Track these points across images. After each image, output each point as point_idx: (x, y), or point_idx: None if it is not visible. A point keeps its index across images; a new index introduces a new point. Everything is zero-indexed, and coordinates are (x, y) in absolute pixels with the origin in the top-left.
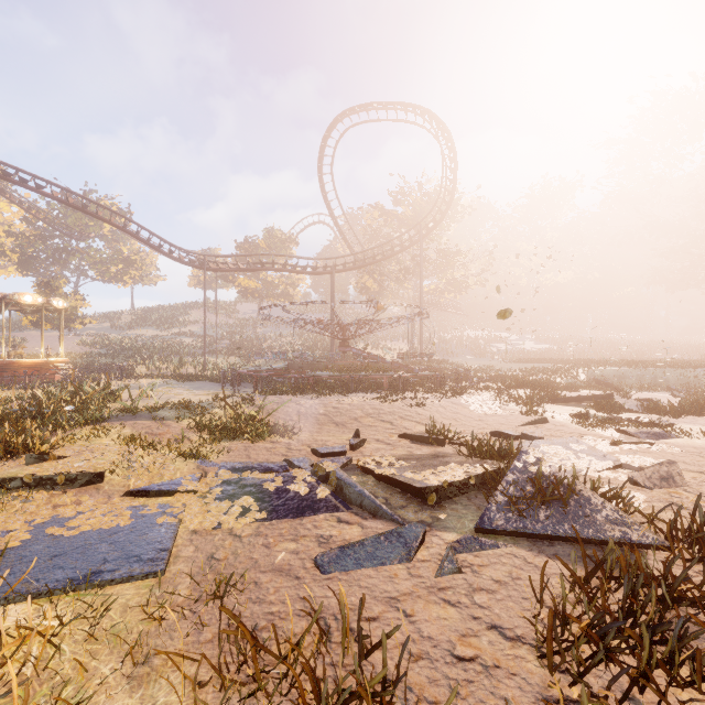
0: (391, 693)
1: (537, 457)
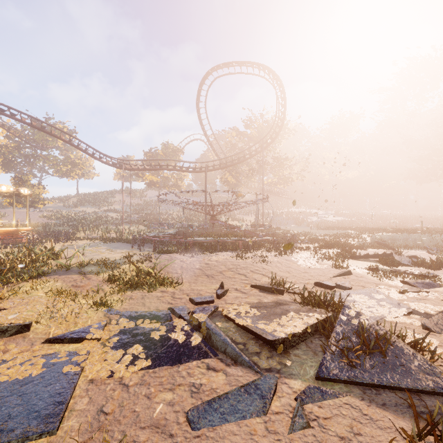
0: None
1: (356, 311)
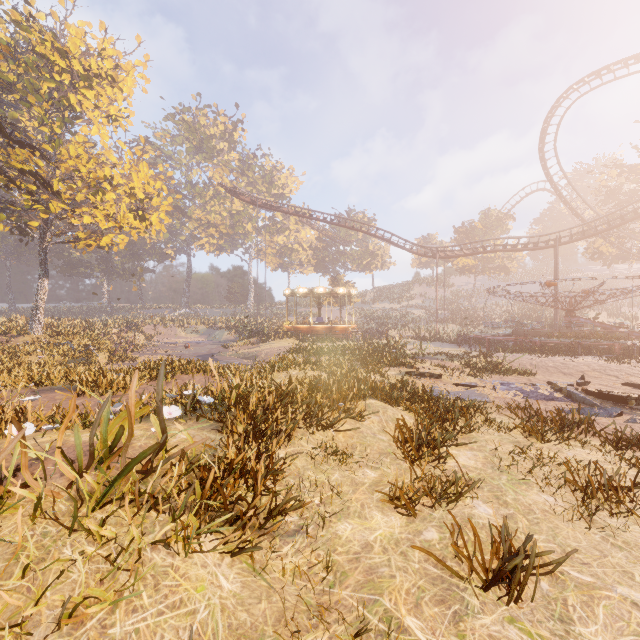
0: (590, 423)
1: None
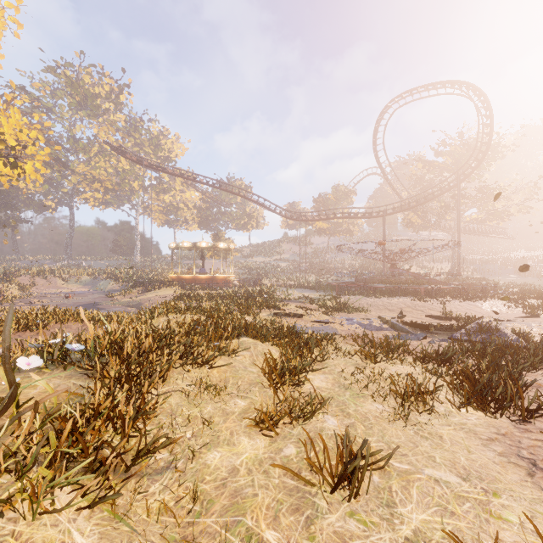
0: (406, 345)
1: (489, 320)
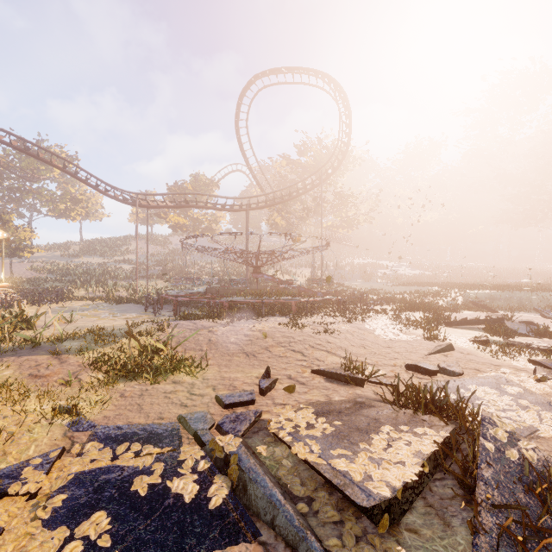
0: None
1: (507, 431)
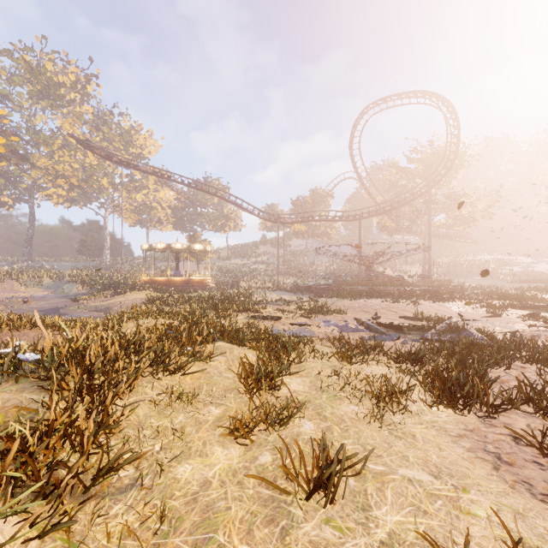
0: (381, 346)
1: (457, 320)
